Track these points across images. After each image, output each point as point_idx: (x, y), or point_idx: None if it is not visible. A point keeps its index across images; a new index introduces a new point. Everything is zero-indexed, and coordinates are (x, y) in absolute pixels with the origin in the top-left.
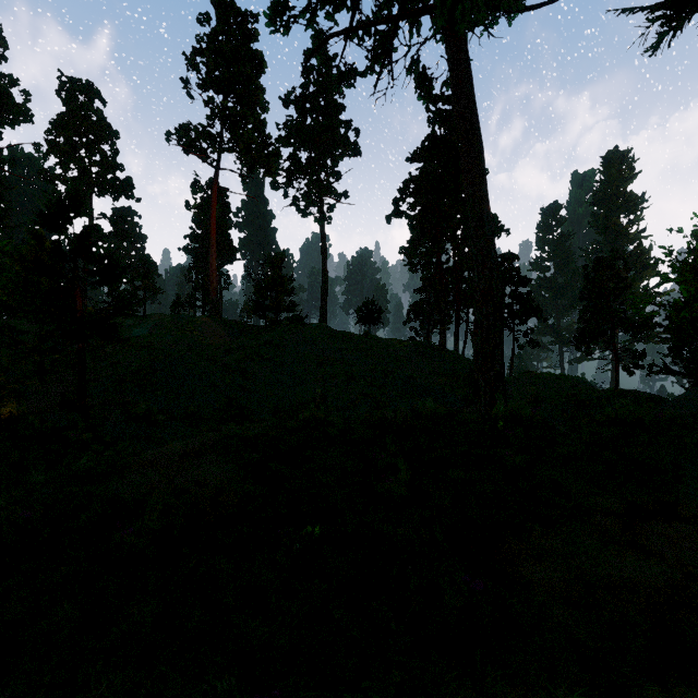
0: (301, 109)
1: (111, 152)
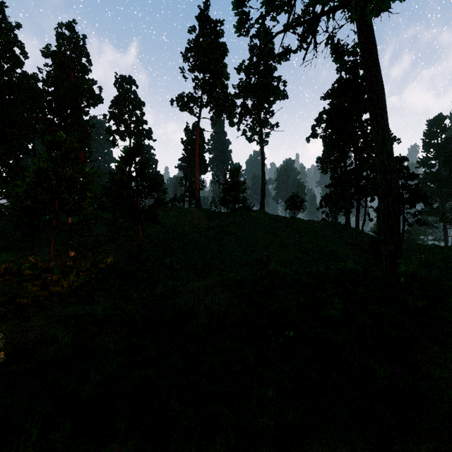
0: (248, 74)
1: (141, 114)
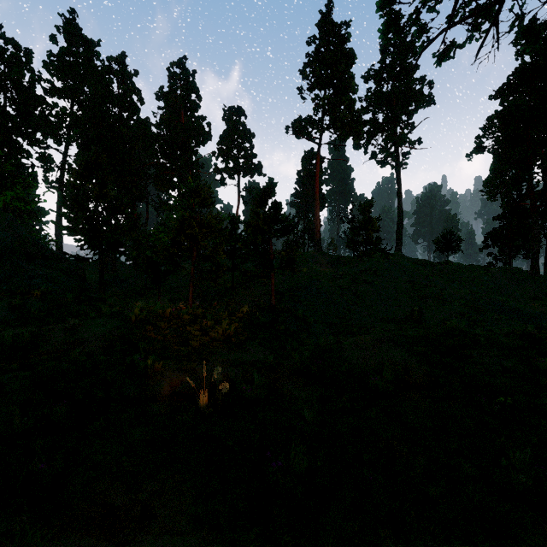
0: (379, 80)
1: (250, 147)
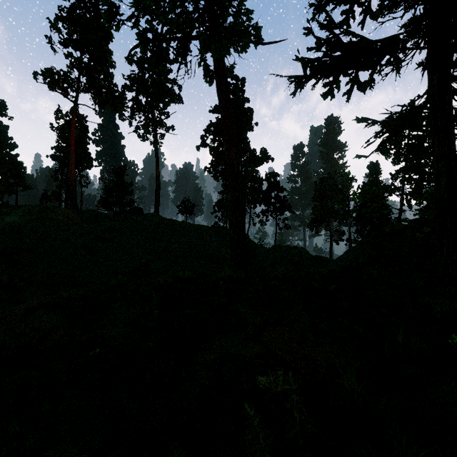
0: (141, 67)
1: None
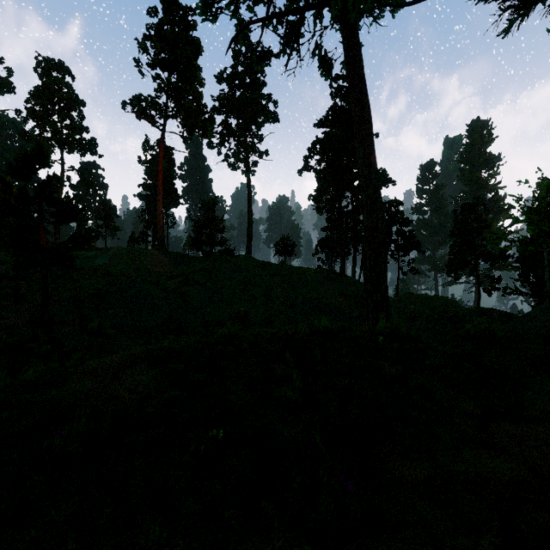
0: (231, 85)
1: (79, 117)
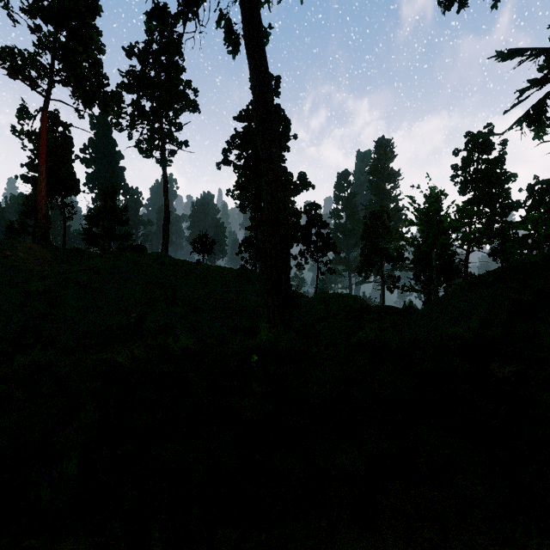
0: (144, 62)
1: None
